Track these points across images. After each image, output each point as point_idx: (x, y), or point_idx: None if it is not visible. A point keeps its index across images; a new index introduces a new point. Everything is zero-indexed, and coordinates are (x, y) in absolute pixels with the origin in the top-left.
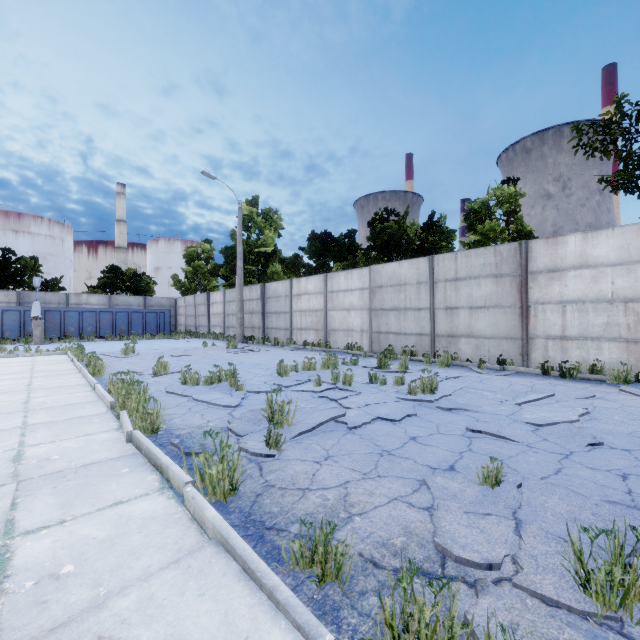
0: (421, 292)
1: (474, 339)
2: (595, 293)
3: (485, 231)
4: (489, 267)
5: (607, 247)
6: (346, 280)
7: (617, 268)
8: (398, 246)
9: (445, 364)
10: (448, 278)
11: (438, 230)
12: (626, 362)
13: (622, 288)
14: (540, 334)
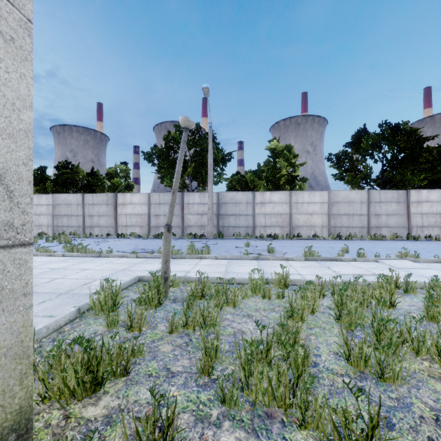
0: (79, 208)
1: (100, 227)
2: (134, 212)
3: (115, 182)
4: (105, 201)
5: (136, 199)
6: (38, 199)
7: (139, 205)
8: (73, 183)
9: (85, 237)
10: (90, 203)
11: (96, 177)
12: (140, 232)
13: (140, 211)
14: (120, 225)
